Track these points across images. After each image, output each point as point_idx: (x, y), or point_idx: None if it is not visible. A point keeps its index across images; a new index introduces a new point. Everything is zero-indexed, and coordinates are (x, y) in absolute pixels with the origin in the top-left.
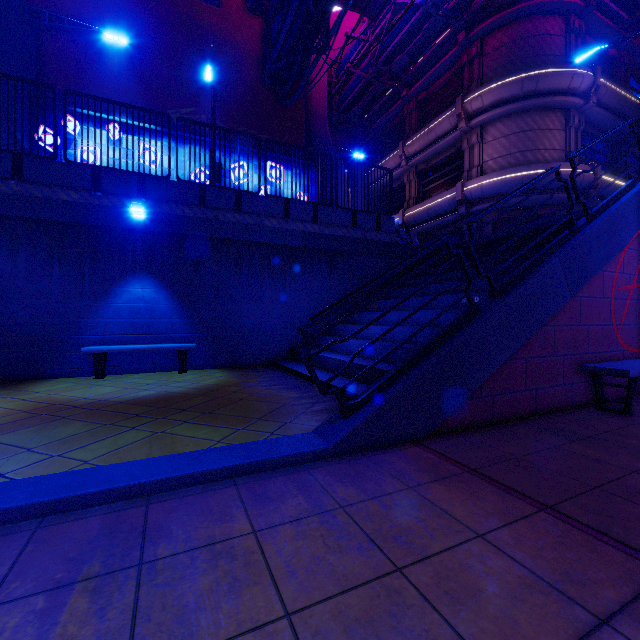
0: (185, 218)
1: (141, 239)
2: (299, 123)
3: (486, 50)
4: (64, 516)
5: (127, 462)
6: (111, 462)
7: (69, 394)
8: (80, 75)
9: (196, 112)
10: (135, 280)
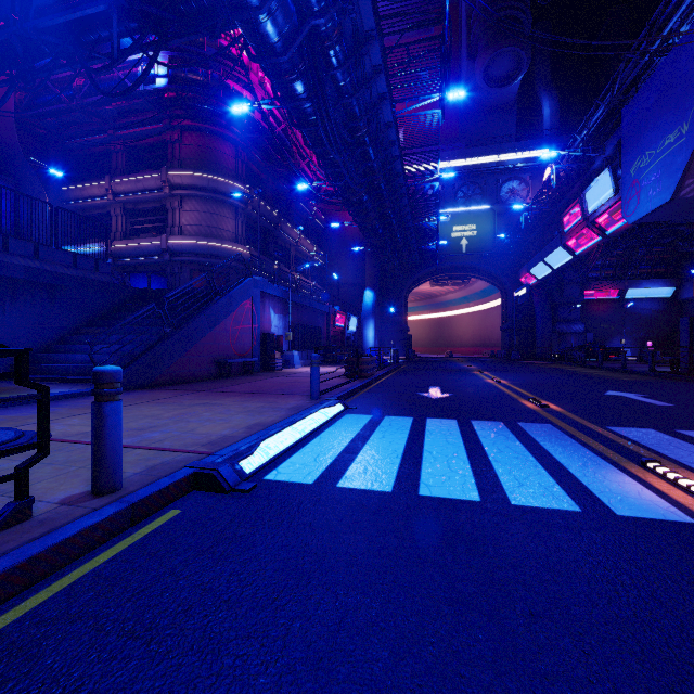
0: None
1: None
2: None
3: (185, 141)
4: (3, 408)
5: None
6: None
7: None
8: None
9: None
10: None
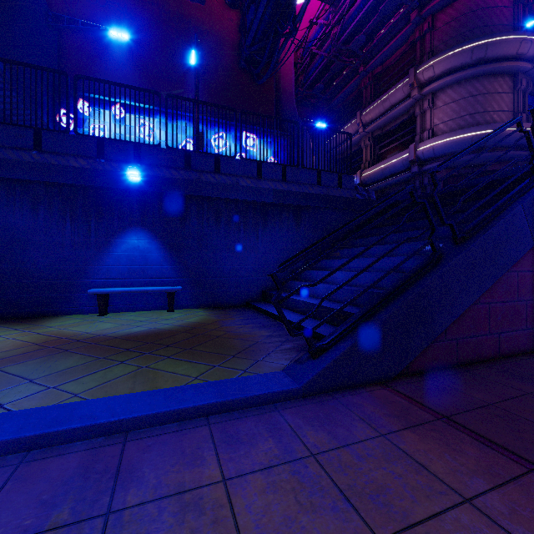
0: (173, 180)
1: (137, 198)
2: (270, 99)
3: (437, 25)
4: (47, 451)
5: (111, 397)
6: (97, 396)
7: (75, 329)
8: (92, 67)
9: (184, 93)
10: (132, 233)
